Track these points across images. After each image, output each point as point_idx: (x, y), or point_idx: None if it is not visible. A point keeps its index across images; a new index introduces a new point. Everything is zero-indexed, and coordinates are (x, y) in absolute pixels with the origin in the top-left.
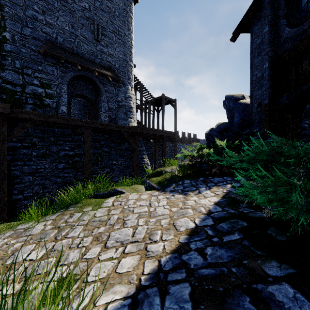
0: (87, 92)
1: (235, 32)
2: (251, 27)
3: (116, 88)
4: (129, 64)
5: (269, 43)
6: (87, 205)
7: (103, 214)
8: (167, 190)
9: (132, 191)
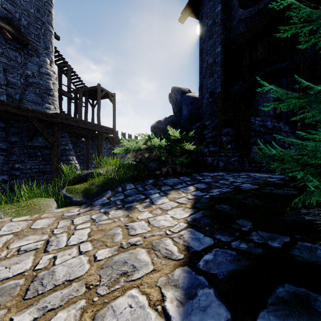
0: None
1: (184, 11)
2: (201, 9)
3: (23, 56)
4: (46, 27)
5: (221, 24)
6: None
7: None
8: (97, 202)
9: (23, 212)
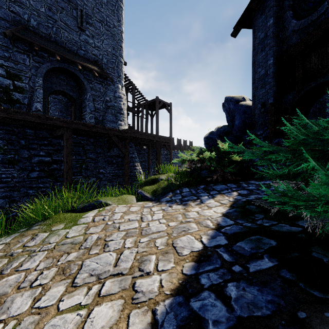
0: (68, 88)
1: (236, 26)
2: (253, 21)
3: (104, 86)
4: (118, 60)
5: (273, 37)
6: (58, 222)
7: (79, 233)
8: (162, 200)
9: (120, 202)
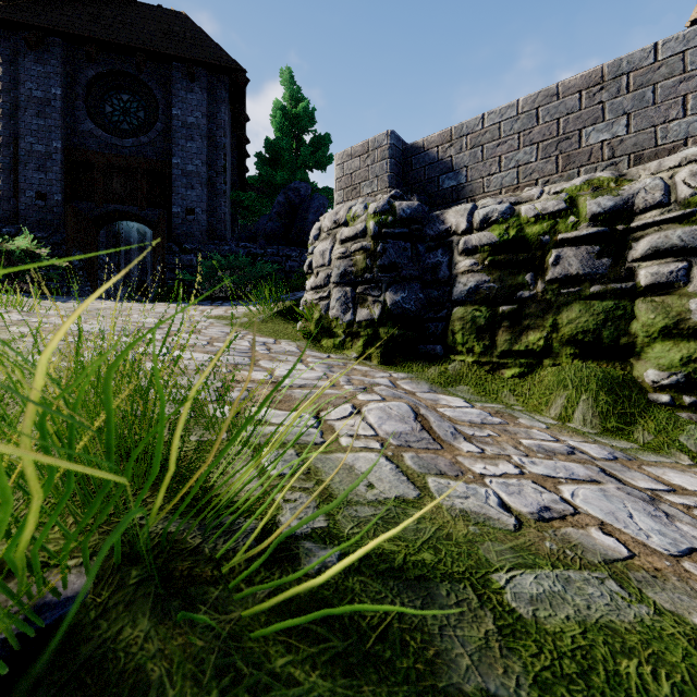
0: None
1: None
2: (6, 45)
3: None
4: None
5: (63, 116)
6: None
7: None
8: None
9: None
